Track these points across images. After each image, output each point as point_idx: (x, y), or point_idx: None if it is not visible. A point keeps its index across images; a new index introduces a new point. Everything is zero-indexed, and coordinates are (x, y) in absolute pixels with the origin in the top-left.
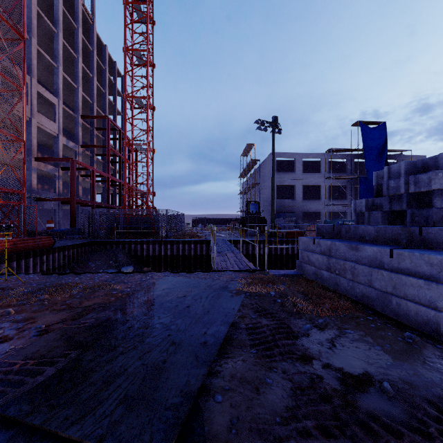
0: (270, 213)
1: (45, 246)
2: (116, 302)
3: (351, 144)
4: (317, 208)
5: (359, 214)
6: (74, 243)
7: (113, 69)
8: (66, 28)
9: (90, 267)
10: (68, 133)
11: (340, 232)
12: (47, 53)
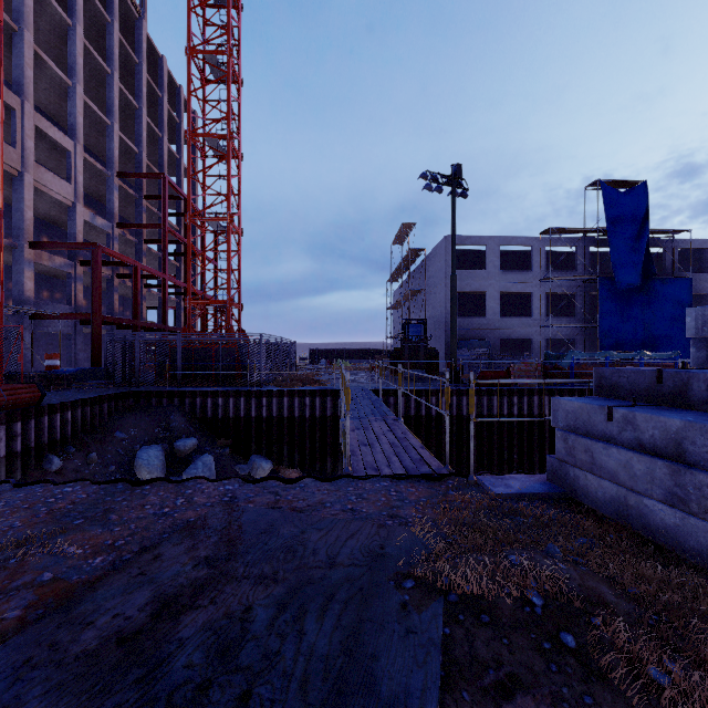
0: (444, 341)
1: (21, 404)
2: (1, 650)
3: (584, 220)
4: (525, 332)
5: (707, 343)
6: (88, 395)
7: (177, 98)
8: (93, 21)
9: (116, 441)
10: (98, 204)
11: (687, 389)
12: (59, 65)
